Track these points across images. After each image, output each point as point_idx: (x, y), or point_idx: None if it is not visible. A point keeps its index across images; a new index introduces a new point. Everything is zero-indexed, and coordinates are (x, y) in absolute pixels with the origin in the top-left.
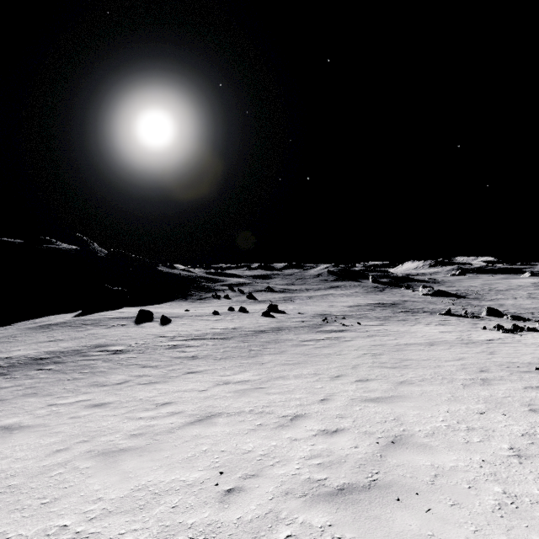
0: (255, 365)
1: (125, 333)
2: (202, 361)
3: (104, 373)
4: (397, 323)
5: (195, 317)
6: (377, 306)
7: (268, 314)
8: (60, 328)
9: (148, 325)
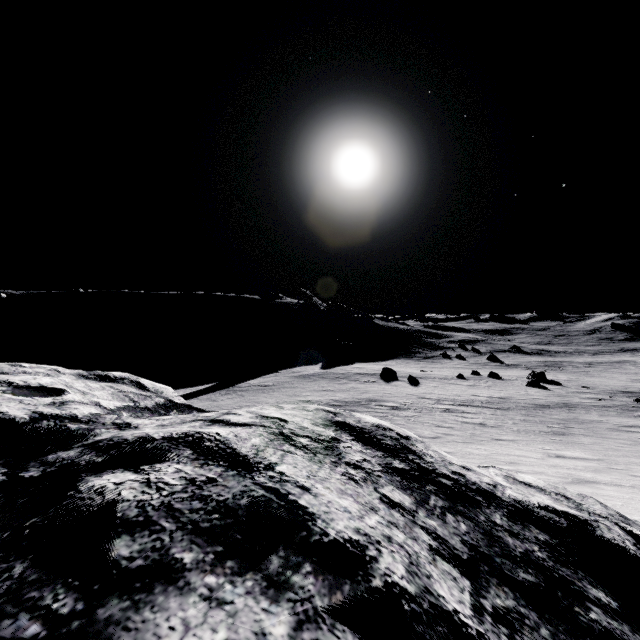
0: (574, 444)
1: (383, 390)
2: (498, 430)
3: (407, 426)
4: None
5: (441, 380)
6: None
7: (536, 384)
8: (320, 379)
9: (399, 384)
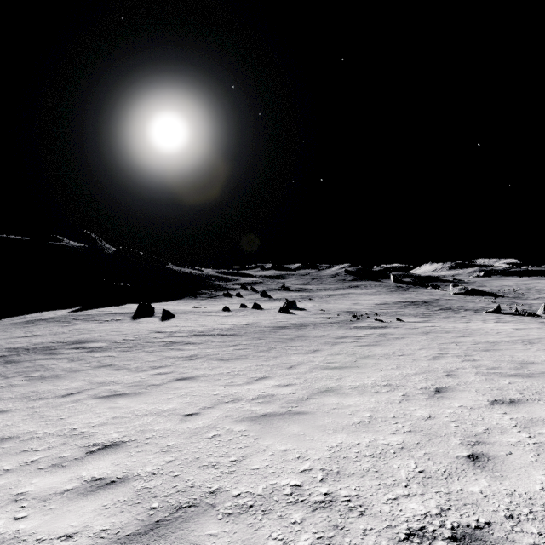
0: (280, 368)
1: (116, 328)
2: (202, 362)
3: (58, 378)
4: (445, 320)
5: (203, 313)
6: (408, 304)
7: (286, 310)
8: (45, 323)
9: (146, 320)
